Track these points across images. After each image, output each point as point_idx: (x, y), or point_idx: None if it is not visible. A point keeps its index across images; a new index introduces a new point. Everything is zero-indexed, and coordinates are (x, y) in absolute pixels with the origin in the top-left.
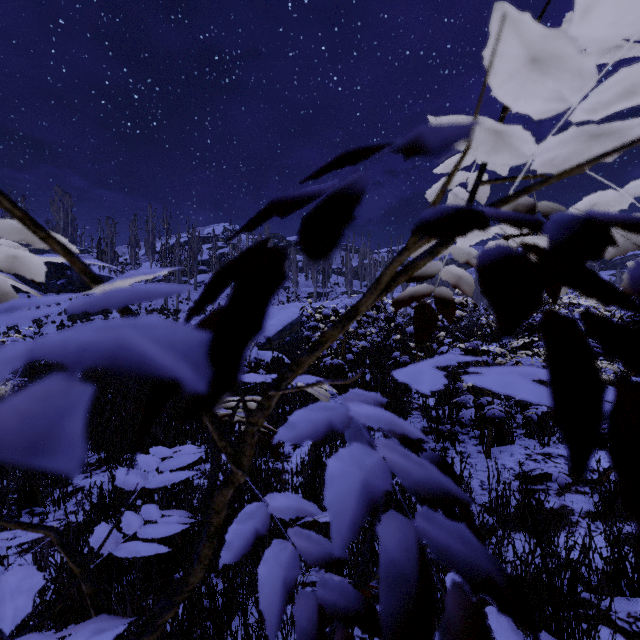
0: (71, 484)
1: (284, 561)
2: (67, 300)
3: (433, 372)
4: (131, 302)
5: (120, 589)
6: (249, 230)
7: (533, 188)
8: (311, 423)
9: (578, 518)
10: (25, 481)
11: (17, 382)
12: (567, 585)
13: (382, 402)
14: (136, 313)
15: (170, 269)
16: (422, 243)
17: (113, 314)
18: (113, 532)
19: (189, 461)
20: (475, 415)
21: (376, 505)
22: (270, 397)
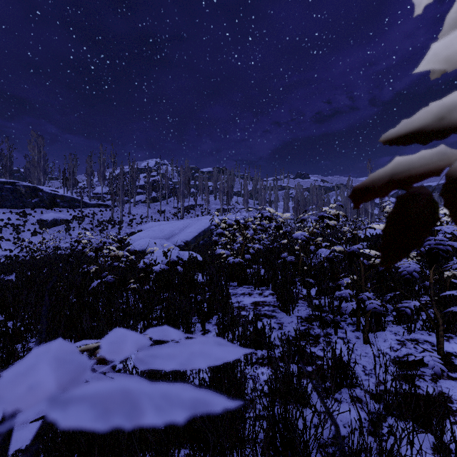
0: None
1: None
2: (39, 214)
3: None
4: None
5: None
6: None
7: None
8: None
9: None
10: None
11: None
12: None
13: None
14: None
15: None
16: None
17: (73, 224)
18: None
19: (20, 442)
20: (357, 309)
21: None
22: None
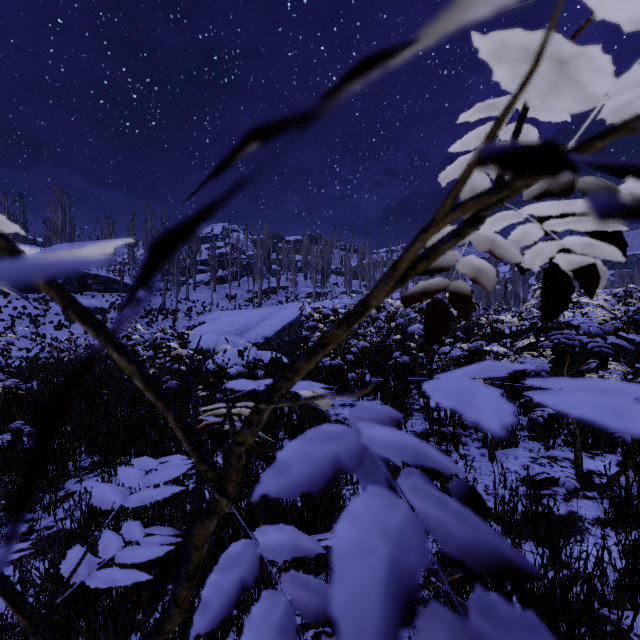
0: (63, 489)
1: (276, 623)
2: None
3: (489, 390)
4: (6, 280)
5: (109, 602)
6: (215, 175)
7: (631, 123)
8: (310, 462)
9: (587, 525)
10: (14, 486)
11: (8, 383)
12: (583, 602)
13: (397, 418)
14: (85, 307)
15: (107, 241)
16: (455, 215)
17: (111, 314)
18: (87, 557)
19: (175, 475)
20: None
21: (412, 602)
22: (260, 411)
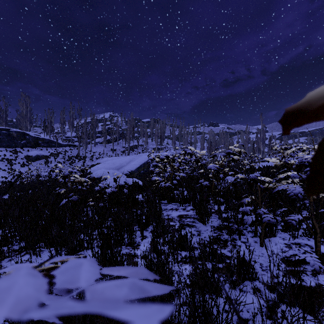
0: None
1: None
2: (26, 151)
3: None
4: None
5: None
6: None
7: None
8: None
9: None
10: None
11: None
12: None
13: None
14: None
15: None
16: None
17: (51, 159)
18: None
19: None
20: (255, 221)
21: None
22: None
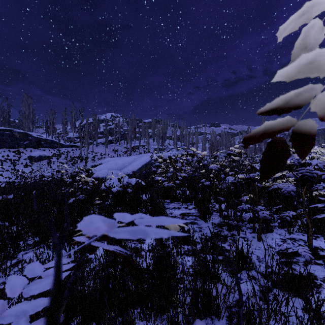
0: (16, 258)
1: None
2: (29, 152)
3: None
4: None
5: None
6: None
7: None
8: None
9: (320, 282)
10: None
11: None
12: None
13: None
14: None
15: None
16: None
17: (53, 159)
18: None
19: None
20: (253, 217)
21: None
22: None
